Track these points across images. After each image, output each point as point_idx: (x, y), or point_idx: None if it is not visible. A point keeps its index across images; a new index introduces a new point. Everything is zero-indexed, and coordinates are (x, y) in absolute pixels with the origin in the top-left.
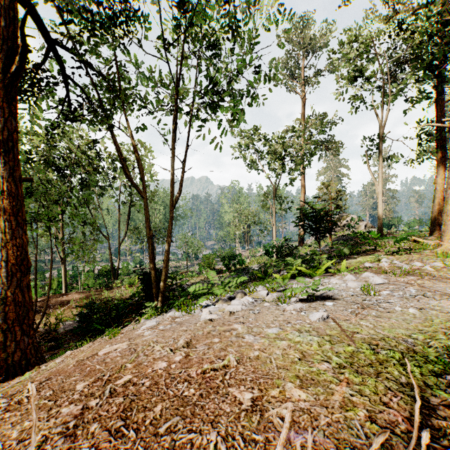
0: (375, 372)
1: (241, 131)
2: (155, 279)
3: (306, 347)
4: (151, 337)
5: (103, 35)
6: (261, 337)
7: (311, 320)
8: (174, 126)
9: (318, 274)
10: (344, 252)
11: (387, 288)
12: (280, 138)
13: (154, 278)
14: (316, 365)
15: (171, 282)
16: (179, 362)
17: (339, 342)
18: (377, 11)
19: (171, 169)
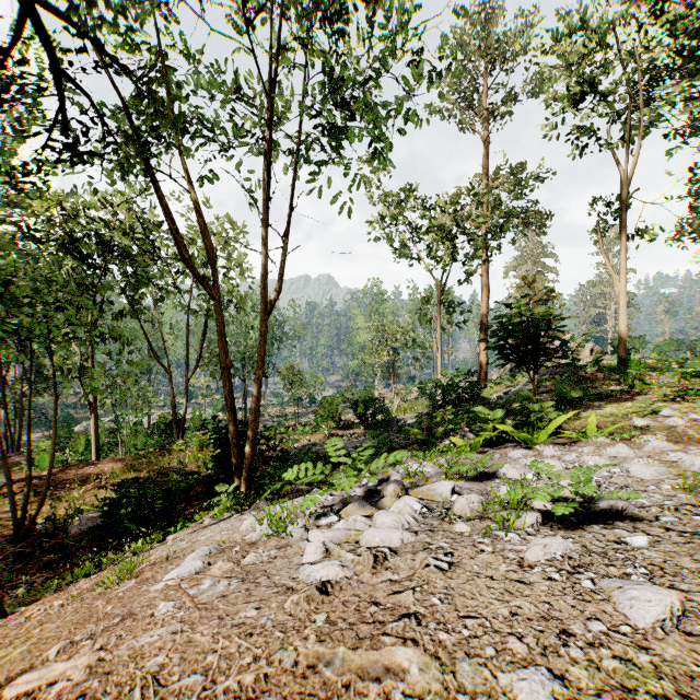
0: None
1: (385, 194)
2: (235, 442)
3: None
4: (158, 641)
5: None
6: None
7: (632, 622)
8: (267, 170)
9: (540, 440)
10: (572, 394)
11: None
12: (449, 203)
13: (234, 439)
14: None
15: (267, 444)
16: None
17: None
18: None
19: (264, 249)
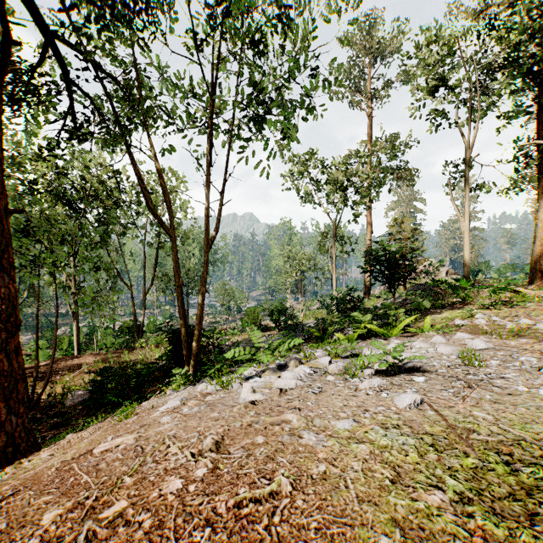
0: (524, 511)
1: (293, 156)
2: (185, 339)
3: (400, 457)
4: (169, 428)
5: (117, 26)
6: (327, 435)
7: (398, 406)
8: (209, 146)
9: (394, 334)
10: (424, 305)
11: (494, 356)
12: (341, 163)
13: (184, 337)
14: (422, 494)
15: (207, 342)
16: (202, 480)
17: (448, 448)
18: (462, 5)
19: (206, 201)
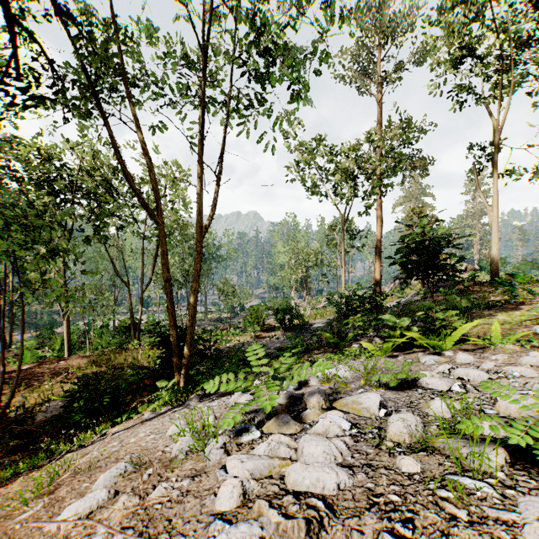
0: None
1: (300, 143)
2: (175, 343)
3: None
4: None
5: None
6: None
7: None
8: (202, 113)
9: (447, 346)
10: (462, 304)
11: None
12: (352, 149)
13: (174, 341)
14: None
15: (204, 345)
16: None
17: None
18: None
19: (199, 181)
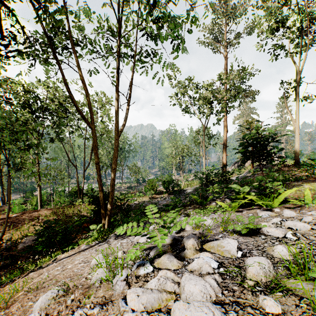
0: None
1: (178, 82)
2: (102, 202)
3: None
4: None
5: None
6: None
7: None
8: (118, 60)
9: (274, 205)
10: (279, 178)
11: None
12: (209, 85)
13: (101, 200)
14: None
15: (120, 202)
16: None
17: None
18: None
19: (117, 102)
